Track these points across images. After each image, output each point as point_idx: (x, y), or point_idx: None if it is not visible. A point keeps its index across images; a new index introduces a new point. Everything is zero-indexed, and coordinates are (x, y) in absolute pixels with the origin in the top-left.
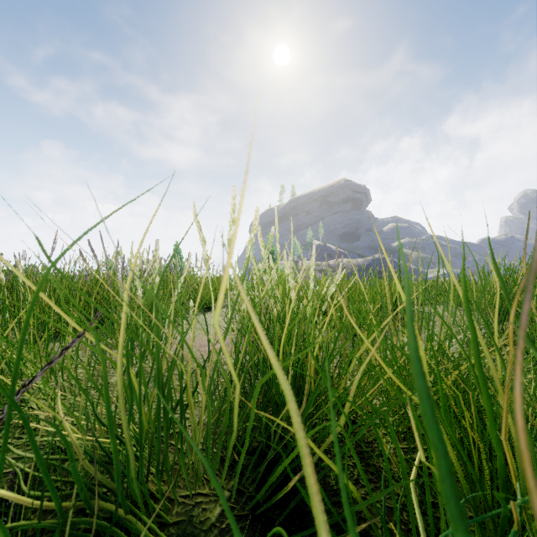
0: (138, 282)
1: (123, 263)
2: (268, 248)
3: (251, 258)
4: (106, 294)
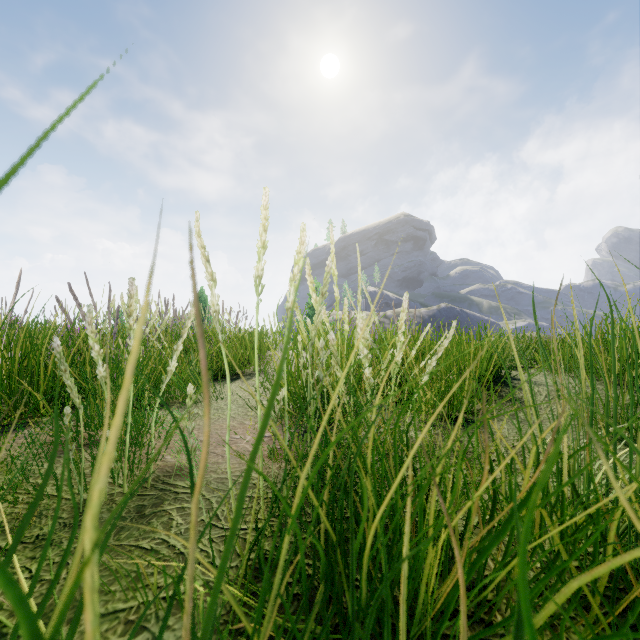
0: (98, 351)
1: (118, 314)
2: (323, 293)
3: (295, 309)
4: (91, 358)
